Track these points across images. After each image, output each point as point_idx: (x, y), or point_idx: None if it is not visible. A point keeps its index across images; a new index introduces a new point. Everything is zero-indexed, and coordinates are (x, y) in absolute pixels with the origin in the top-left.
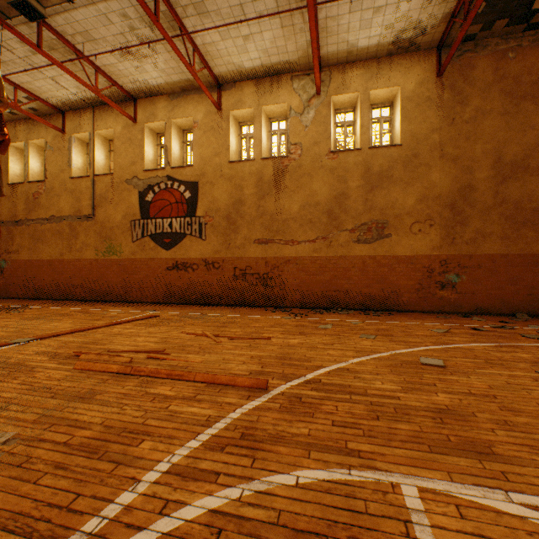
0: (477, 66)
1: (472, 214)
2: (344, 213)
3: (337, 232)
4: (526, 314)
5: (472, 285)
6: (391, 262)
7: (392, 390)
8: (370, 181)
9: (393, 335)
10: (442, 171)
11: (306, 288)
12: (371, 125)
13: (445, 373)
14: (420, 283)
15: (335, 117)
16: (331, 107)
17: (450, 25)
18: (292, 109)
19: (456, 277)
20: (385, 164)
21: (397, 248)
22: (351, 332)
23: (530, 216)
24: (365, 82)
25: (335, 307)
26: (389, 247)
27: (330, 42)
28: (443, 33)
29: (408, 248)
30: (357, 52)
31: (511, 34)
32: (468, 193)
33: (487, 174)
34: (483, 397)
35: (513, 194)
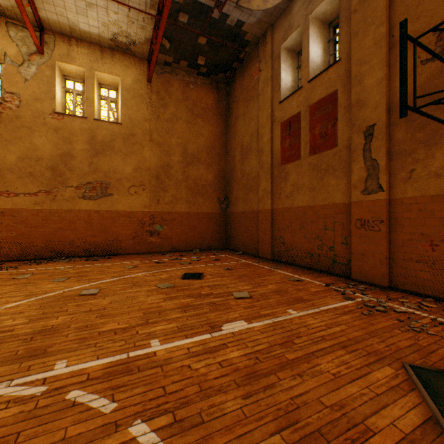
0: (173, 85)
1: (171, 184)
2: (71, 171)
3: (63, 188)
4: (199, 249)
5: (171, 233)
6: (113, 216)
7: (17, 324)
8: (96, 147)
9: (87, 275)
10: (152, 151)
11: (27, 240)
12: (100, 100)
13: (90, 299)
14: (136, 232)
15: (64, 82)
16: (56, 71)
17: (152, 48)
18: (8, 55)
19: (160, 227)
20: (108, 136)
21: (119, 204)
22: (48, 278)
23: (201, 189)
24: (90, 61)
25: (60, 257)
26: (112, 203)
27: (48, 9)
28: (149, 51)
29: (127, 205)
30: (81, 32)
31: (192, 73)
32: (168, 169)
33: (179, 159)
34: (96, 311)
35: (193, 175)
